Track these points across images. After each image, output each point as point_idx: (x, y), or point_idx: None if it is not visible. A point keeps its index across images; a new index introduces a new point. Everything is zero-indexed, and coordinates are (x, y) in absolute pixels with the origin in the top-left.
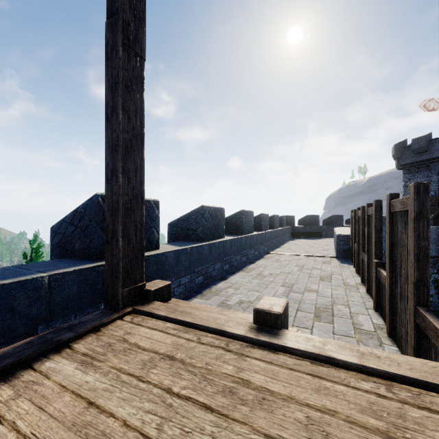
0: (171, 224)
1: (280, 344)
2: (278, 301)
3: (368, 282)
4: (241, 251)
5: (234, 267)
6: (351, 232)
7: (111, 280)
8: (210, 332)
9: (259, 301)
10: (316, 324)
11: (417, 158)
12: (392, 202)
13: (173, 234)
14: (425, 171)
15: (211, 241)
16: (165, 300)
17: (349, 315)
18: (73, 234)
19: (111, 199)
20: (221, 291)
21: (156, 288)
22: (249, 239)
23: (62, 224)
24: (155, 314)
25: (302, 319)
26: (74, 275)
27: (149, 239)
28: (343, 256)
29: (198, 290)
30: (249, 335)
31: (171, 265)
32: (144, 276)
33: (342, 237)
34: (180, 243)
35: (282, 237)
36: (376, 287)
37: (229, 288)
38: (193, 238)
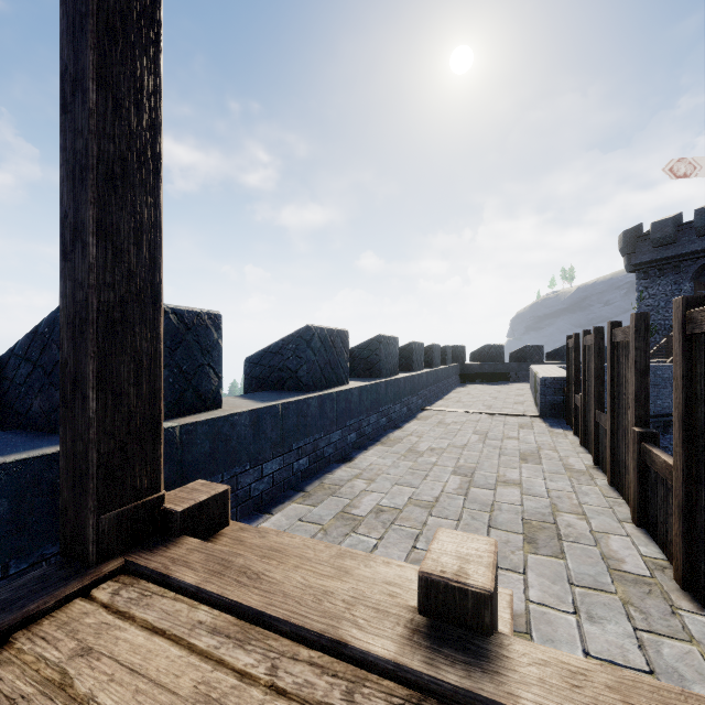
0: (250, 360)
1: (501, 703)
2: (476, 546)
3: (612, 467)
4: (377, 407)
5: (367, 436)
6: (567, 373)
7: (72, 493)
8: (306, 642)
9: (430, 547)
10: (531, 560)
11: (659, 254)
12: (693, 314)
13: (255, 379)
14: (672, 274)
15: (324, 391)
16: (214, 529)
17: (590, 537)
18: (30, 381)
19: (72, 298)
20: (341, 484)
21: (188, 505)
22: (392, 386)
23: (8, 360)
24: (173, 580)
25: (500, 547)
26: (1, 475)
27: (198, 389)
28: (553, 414)
29: (299, 484)
30: (410, 660)
31: (242, 439)
32: (161, 477)
33: (550, 382)
34: (266, 394)
35: (445, 382)
36: (640, 481)
37: (357, 478)
38: (290, 385)
